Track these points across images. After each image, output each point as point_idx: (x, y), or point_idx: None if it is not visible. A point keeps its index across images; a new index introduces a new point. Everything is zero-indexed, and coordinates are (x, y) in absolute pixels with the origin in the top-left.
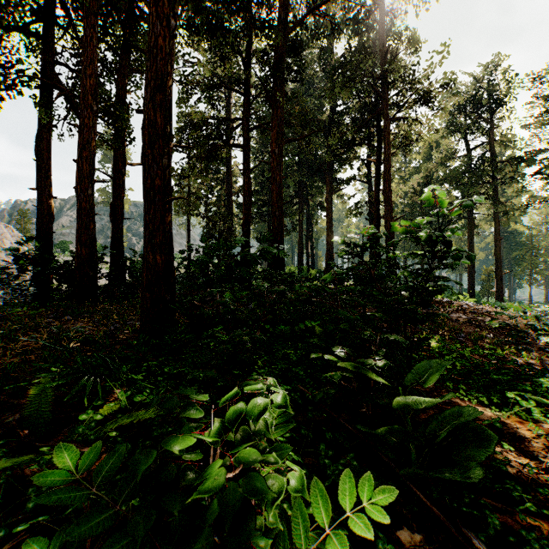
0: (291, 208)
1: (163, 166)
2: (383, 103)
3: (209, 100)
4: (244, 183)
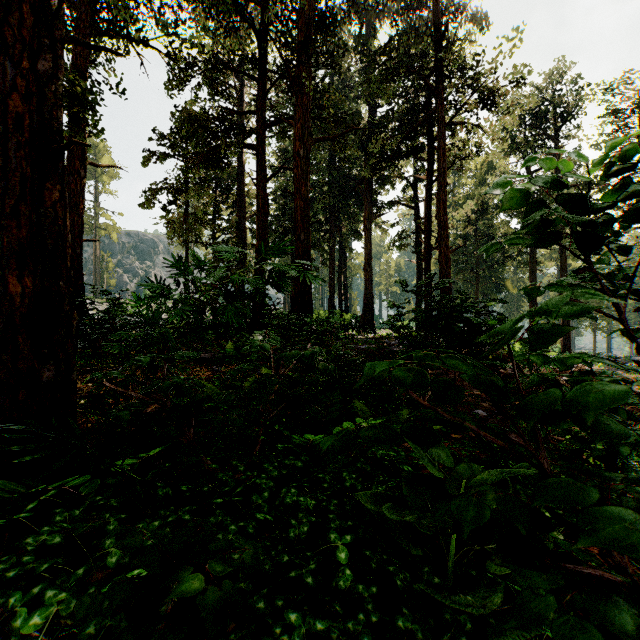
0: (320, 238)
1: (38, 75)
2: (436, 104)
3: (210, 84)
4: (258, 196)
